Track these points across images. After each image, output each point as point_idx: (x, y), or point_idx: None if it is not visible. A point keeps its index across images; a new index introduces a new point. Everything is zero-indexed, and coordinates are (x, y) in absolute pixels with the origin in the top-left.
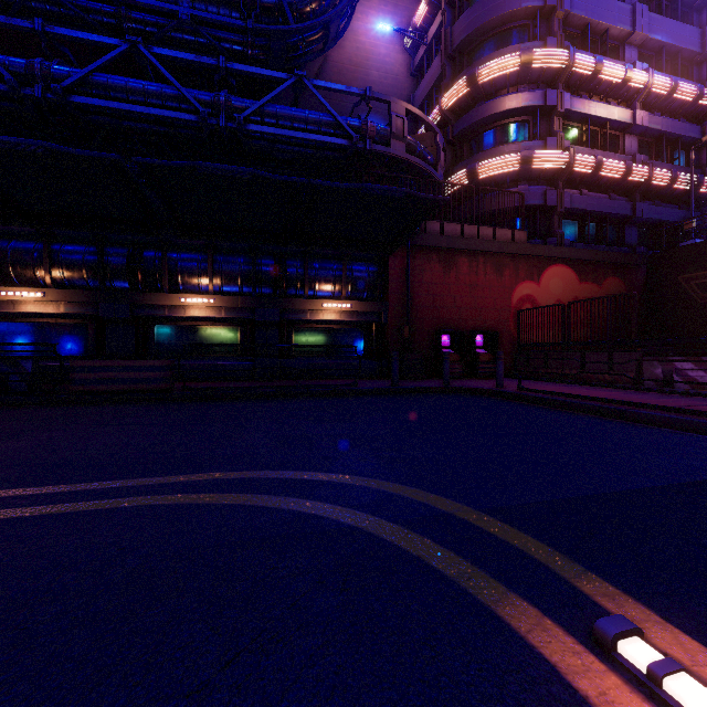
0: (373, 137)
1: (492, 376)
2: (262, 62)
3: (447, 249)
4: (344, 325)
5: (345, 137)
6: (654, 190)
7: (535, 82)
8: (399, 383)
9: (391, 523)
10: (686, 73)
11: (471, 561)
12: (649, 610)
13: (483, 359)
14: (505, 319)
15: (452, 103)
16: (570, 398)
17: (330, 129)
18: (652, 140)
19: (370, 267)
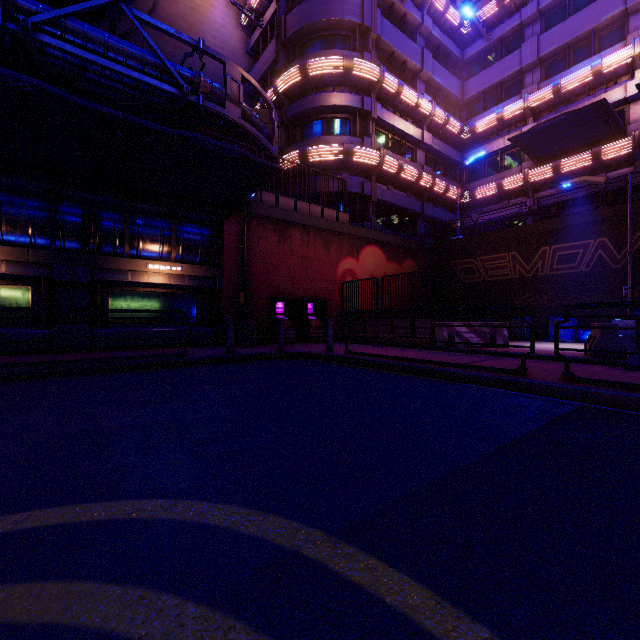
0: (207, 94)
1: (321, 340)
2: None
3: (282, 221)
4: (174, 289)
5: (174, 85)
6: (435, 195)
7: (355, 87)
8: (234, 351)
9: (202, 605)
10: (453, 113)
11: None
12: None
13: (313, 325)
14: (332, 290)
15: (286, 87)
16: (389, 359)
17: (156, 72)
18: (433, 157)
19: (204, 230)
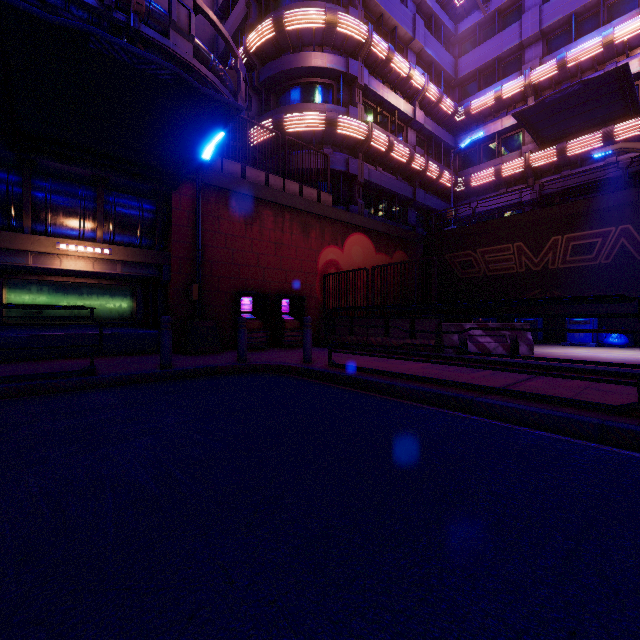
0: (143, 15)
1: (298, 345)
2: None
3: (250, 197)
4: (102, 279)
5: None
6: (427, 181)
7: (339, 48)
8: (176, 362)
9: None
10: (445, 93)
11: None
12: None
13: (289, 326)
14: (311, 284)
15: (258, 45)
16: (393, 377)
17: None
18: (425, 139)
19: (145, 204)
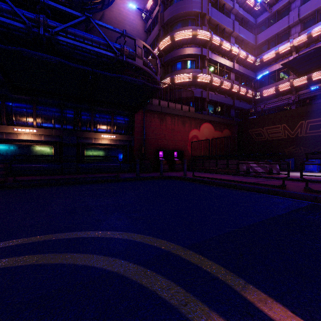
0: (127, 55)
1: (181, 170)
2: (67, 7)
3: (162, 112)
4: (112, 146)
5: (112, 52)
6: (240, 96)
7: (198, 44)
8: (139, 175)
9: (135, 264)
10: (250, 52)
11: (185, 288)
12: (284, 307)
13: (177, 163)
14: (186, 145)
15: (163, 47)
16: (214, 179)
17: (105, 47)
18: (239, 76)
19: (125, 118)
